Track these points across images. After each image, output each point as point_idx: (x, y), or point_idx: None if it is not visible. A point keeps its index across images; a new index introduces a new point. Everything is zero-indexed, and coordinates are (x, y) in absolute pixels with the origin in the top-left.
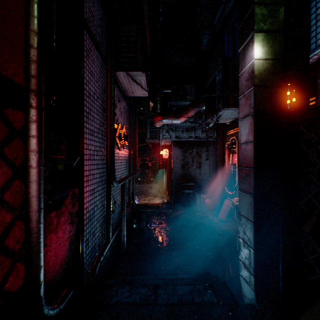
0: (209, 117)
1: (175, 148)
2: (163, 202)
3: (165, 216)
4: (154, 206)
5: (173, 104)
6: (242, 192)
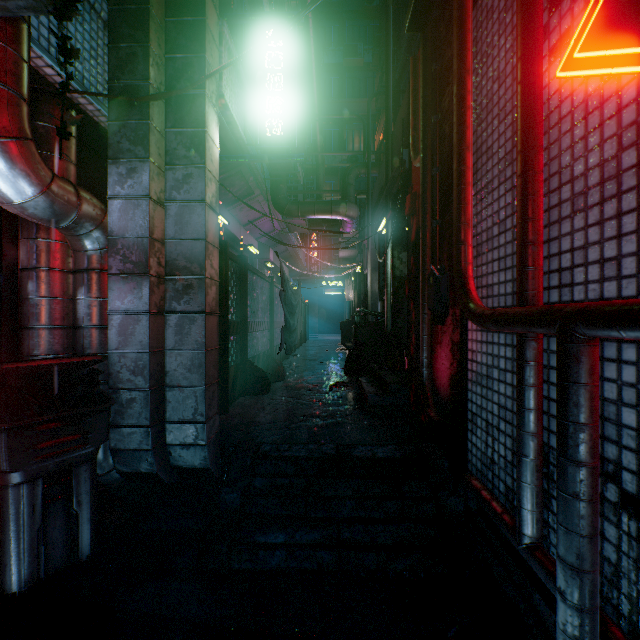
0: None
1: None
2: None
3: None
4: None
5: None
6: (211, 314)
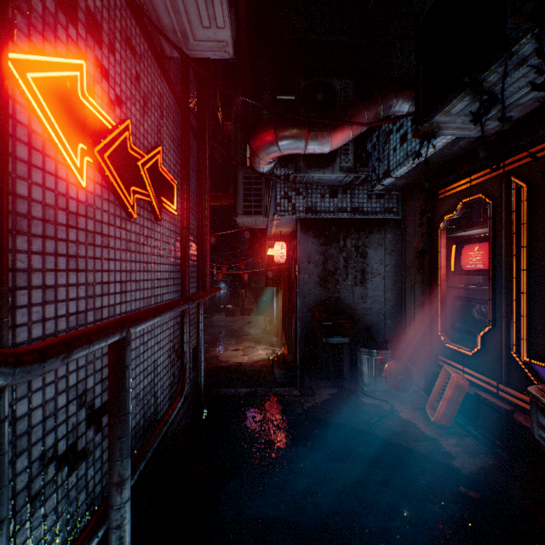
0: (441, 103)
1: (304, 237)
2: (276, 360)
3: (283, 413)
4: (254, 370)
5: None
6: None
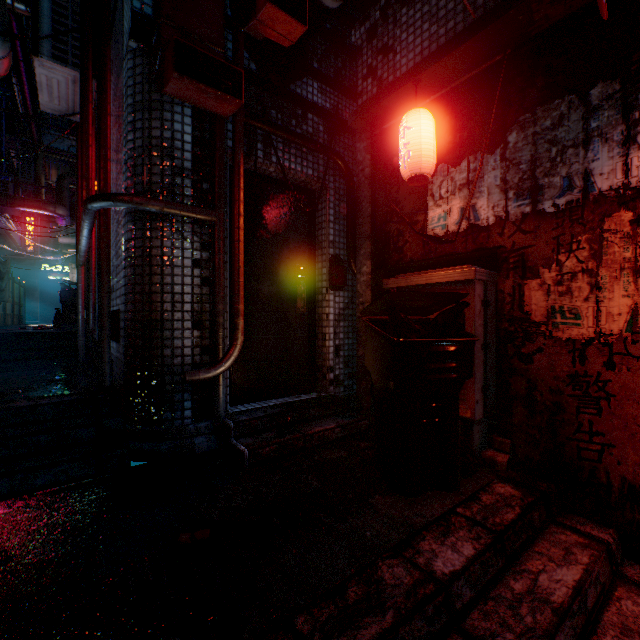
0: None
1: None
2: None
3: None
4: None
5: None
6: None
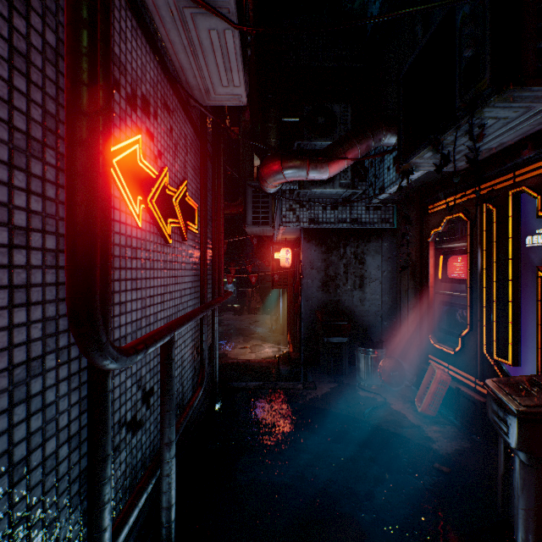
0: (416, 149)
1: (307, 245)
2: (281, 357)
3: (288, 403)
4: (262, 366)
5: (305, 146)
6: None
